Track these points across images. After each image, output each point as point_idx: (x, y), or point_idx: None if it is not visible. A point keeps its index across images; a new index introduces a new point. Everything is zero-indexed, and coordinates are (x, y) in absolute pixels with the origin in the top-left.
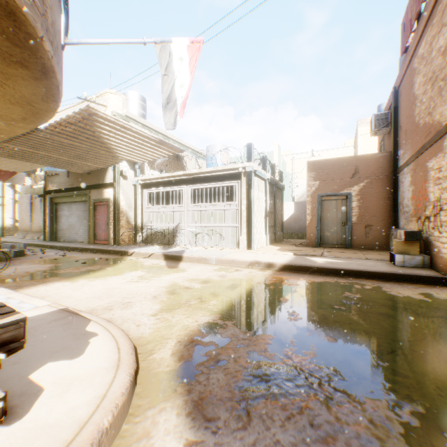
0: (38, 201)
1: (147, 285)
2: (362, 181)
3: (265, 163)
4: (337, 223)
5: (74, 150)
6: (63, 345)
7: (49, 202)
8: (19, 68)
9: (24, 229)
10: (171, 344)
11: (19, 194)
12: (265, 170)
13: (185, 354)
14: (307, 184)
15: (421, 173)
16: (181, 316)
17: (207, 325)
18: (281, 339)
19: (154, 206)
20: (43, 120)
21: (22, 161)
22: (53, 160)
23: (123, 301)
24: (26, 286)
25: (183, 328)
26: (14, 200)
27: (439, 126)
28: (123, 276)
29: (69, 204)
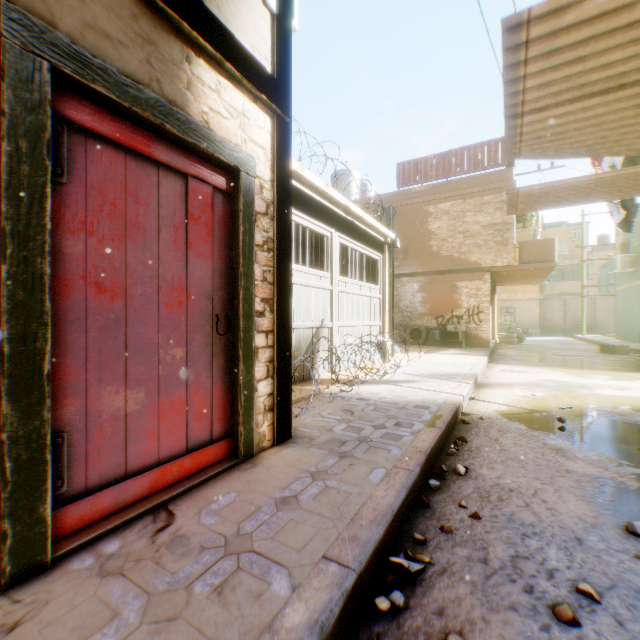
0: None
1: None
2: None
3: None
4: None
5: None
6: None
7: None
8: None
9: None
10: None
11: None
12: None
13: None
14: None
15: (446, 287)
16: None
17: None
18: None
19: None
20: None
21: None
22: None
23: None
24: None
25: None
26: None
27: (479, 265)
28: (639, 394)
29: None
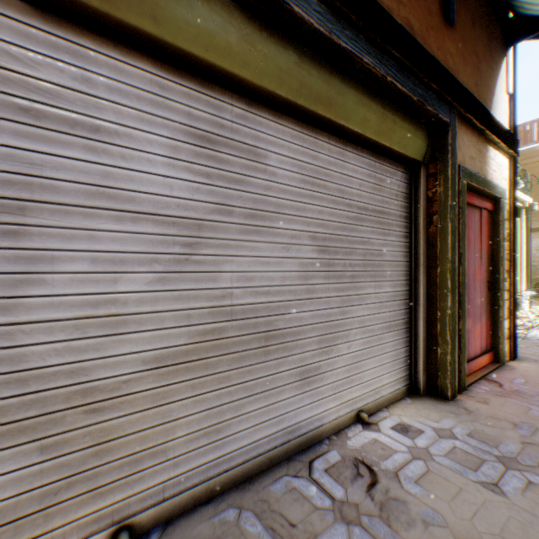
0: None
1: None
2: None
3: None
4: None
5: None
6: None
7: None
8: None
9: None
10: None
11: None
12: None
13: None
14: None
15: None
16: None
17: None
18: None
19: None
20: None
21: None
22: None
23: None
24: None
25: None
26: None
27: None
28: None
29: (208, 96)
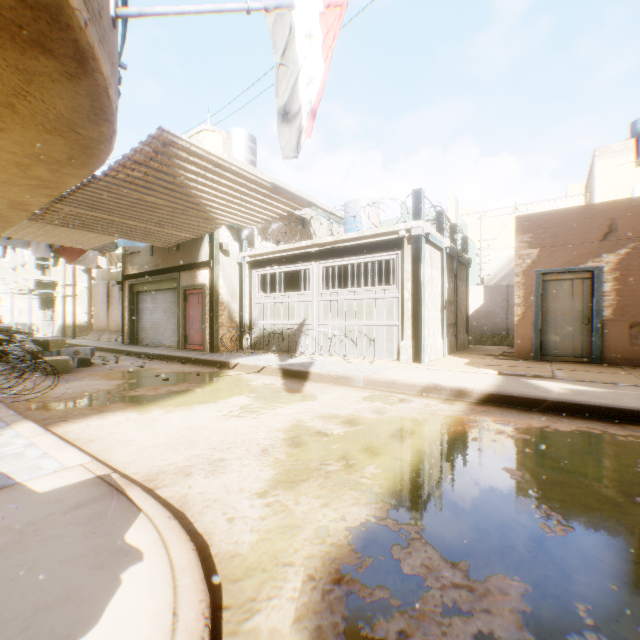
0: (116, 290)
1: (253, 424)
2: (623, 245)
3: (443, 221)
4: (573, 320)
5: (151, 211)
6: (65, 585)
7: (128, 291)
8: (39, 55)
9: (99, 328)
10: (294, 584)
11: (95, 281)
12: (441, 234)
13: (325, 623)
14: (516, 255)
15: None
16: (313, 500)
17: (365, 530)
18: (549, 597)
19: (268, 294)
20: (98, 160)
21: (85, 232)
22: (125, 229)
23: (212, 456)
24: (74, 418)
25: (317, 536)
26: (89, 289)
27: None
28: (218, 406)
29: (153, 293)
